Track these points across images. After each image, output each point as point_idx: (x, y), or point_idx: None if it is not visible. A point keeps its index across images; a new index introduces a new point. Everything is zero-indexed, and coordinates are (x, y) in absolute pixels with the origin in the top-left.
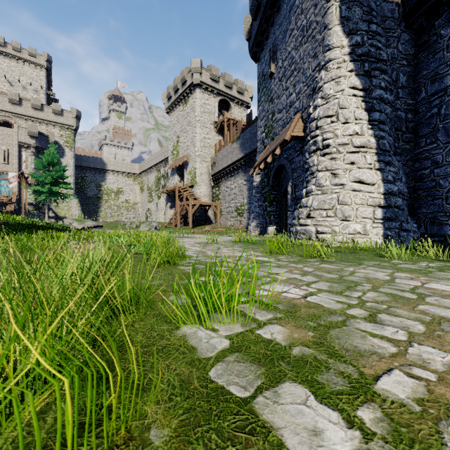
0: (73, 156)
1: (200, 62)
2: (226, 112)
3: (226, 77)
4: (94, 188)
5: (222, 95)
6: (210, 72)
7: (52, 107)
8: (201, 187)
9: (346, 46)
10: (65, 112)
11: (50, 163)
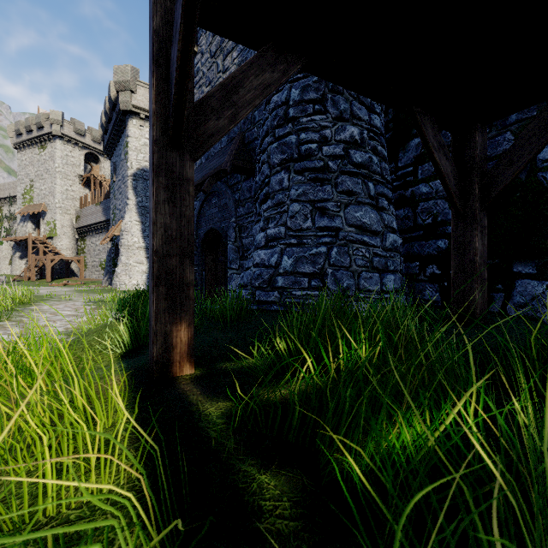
0: None
1: (62, 115)
2: (95, 164)
3: (94, 133)
4: None
5: (89, 148)
6: (74, 125)
7: None
8: (63, 240)
9: (135, 201)
10: None
11: None
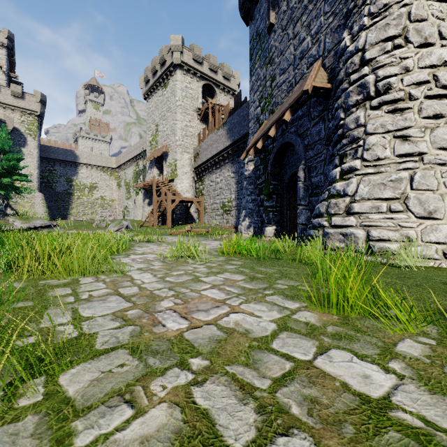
0: (37, 146)
1: (181, 39)
2: (211, 99)
3: (211, 59)
4: (64, 182)
5: (206, 79)
6: (193, 51)
7: (10, 89)
8: (182, 181)
9: None
10: (27, 95)
11: (0, 150)
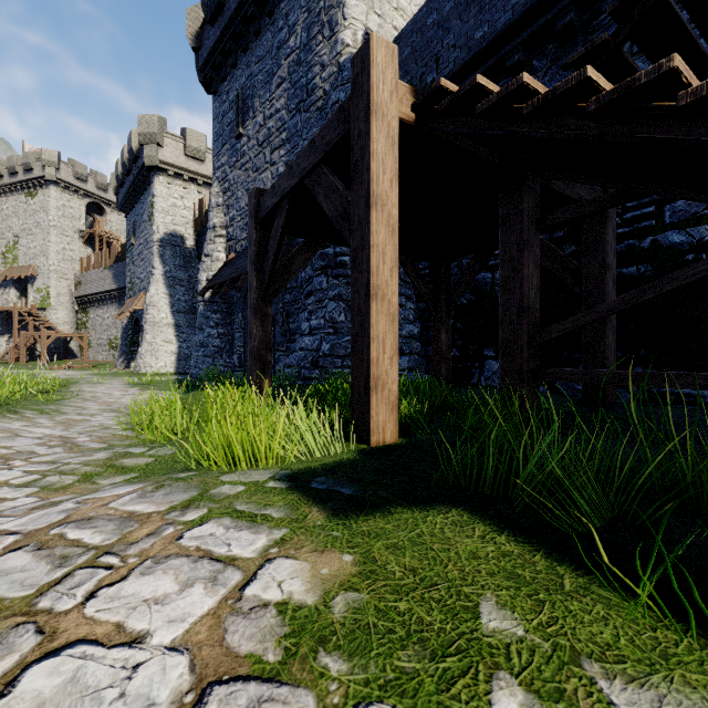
0: None
1: (58, 155)
2: (99, 216)
3: (99, 178)
4: None
5: (92, 197)
6: (73, 168)
7: None
8: (59, 311)
9: (162, 270)
10: None
11: None
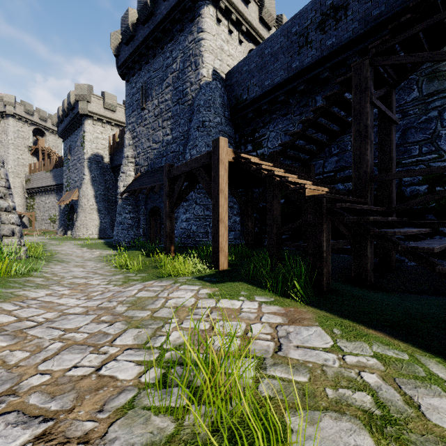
0: None
1: (14, 98)
2: (41, 137)
3: (41, 113)
4: None
5: (37, 125)
6: (25, 107)
7: None
8: (15, 198)
9: (90, 176)
10: None
11: None
